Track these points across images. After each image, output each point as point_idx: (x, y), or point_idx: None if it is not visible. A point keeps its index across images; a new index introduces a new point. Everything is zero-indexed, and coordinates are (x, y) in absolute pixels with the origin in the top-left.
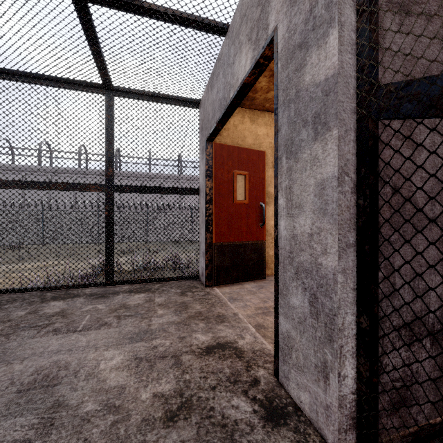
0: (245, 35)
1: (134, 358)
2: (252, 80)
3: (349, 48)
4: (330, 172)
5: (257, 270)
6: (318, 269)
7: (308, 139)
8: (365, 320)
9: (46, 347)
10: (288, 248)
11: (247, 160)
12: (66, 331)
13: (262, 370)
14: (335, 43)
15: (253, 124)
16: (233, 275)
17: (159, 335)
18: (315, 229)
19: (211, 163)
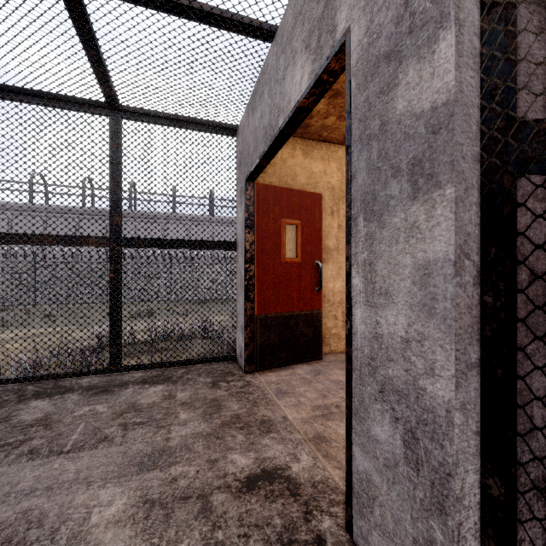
0: (300, 41)
1: (143, 501)
2: (311, 103)
3: (471, 62)
4: (441, 252)
5: (311, 348)
6: (419, 396)
7: (401, 196)
8: (498, 485)
9: (15, 484)
10: (367, 352)
11: (299, 206)
12: (48, 452)
13: (328, 519)
14: (449, 53)
15: (307, 158)
16: (281, 357)
17: (181, 457)
18: (413, 333)
19: (252, 209)
